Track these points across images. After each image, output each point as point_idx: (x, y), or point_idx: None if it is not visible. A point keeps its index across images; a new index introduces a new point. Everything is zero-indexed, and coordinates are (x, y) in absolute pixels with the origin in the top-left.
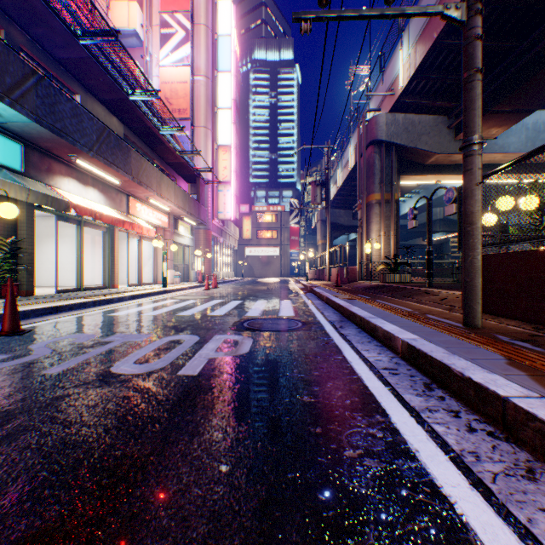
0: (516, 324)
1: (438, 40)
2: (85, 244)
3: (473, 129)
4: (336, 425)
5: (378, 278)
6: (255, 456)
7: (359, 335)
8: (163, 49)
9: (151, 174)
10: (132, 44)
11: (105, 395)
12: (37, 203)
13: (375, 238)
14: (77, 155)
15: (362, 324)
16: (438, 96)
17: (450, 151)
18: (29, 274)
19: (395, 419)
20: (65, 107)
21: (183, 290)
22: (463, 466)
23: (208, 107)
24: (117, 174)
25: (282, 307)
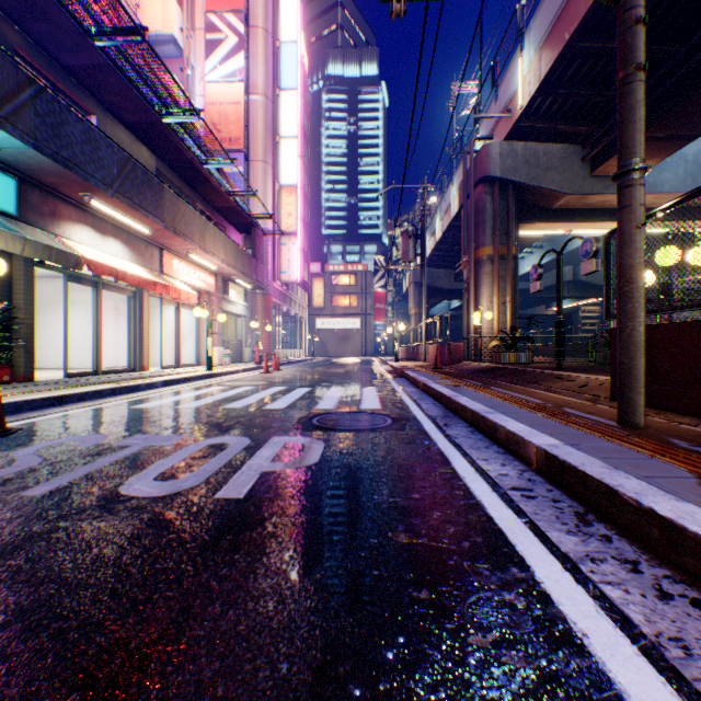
0: (692, 421)
1: (570, 42)
2: (106, 314)
3: (633, 150)
4: (452, 585)
5: (490, 358)
6: (326, 646)
7: (472, 437)
8: (208, 60)
9: (191, 220)
10: (169, 54)
11: (103, 532)
12: (37, 258)
13: (485, 305)
14: (91, 194)
15: (475, 422)
16: (569, 119)
17: (584, 191)
18: (27, 353)
19: (541, 575)
20: (74, 130)
21: (234, 374)
22: (666, 666)
23: (267, 136)
24: (147, 221)
25: (364, 397)
